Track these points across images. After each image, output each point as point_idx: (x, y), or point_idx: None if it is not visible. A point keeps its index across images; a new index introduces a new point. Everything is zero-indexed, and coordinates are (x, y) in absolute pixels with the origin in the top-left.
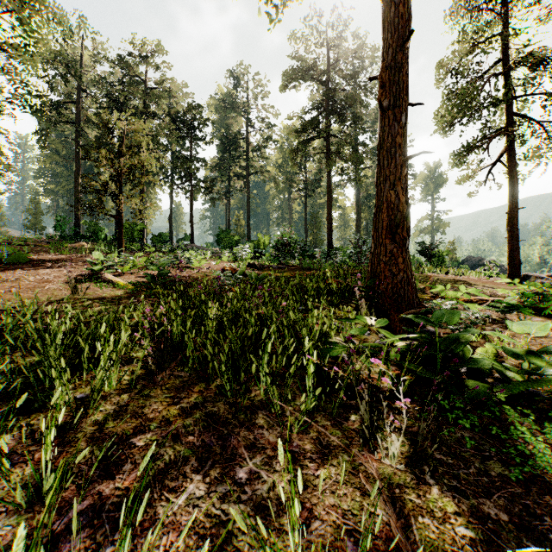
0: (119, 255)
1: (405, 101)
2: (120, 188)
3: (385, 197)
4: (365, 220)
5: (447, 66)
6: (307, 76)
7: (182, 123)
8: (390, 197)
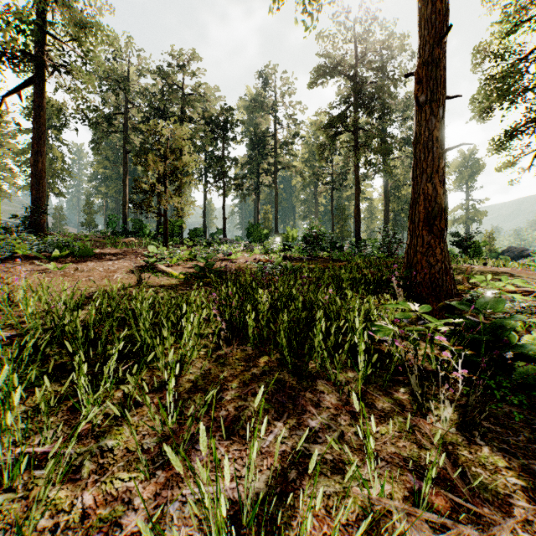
0: (168, 249)
1: (443, 95)
2: (165, 188)
3: (422, 189)
4: (393, 211)
5: (485, 50)
6: (335, 72)
7: (215, 126)
8: (427, 189)
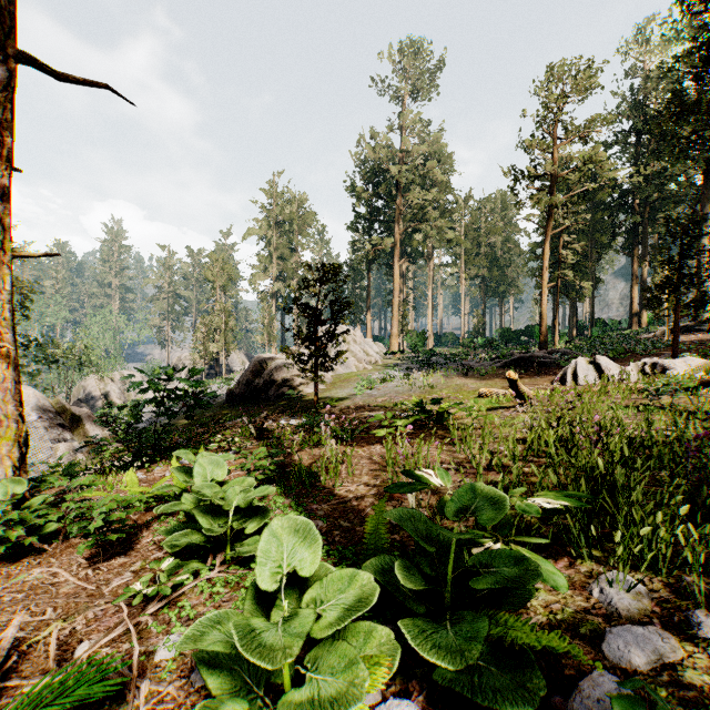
0: None
1: None
2: None
3: None
4: None
5: None
6: None
7: None
8: None
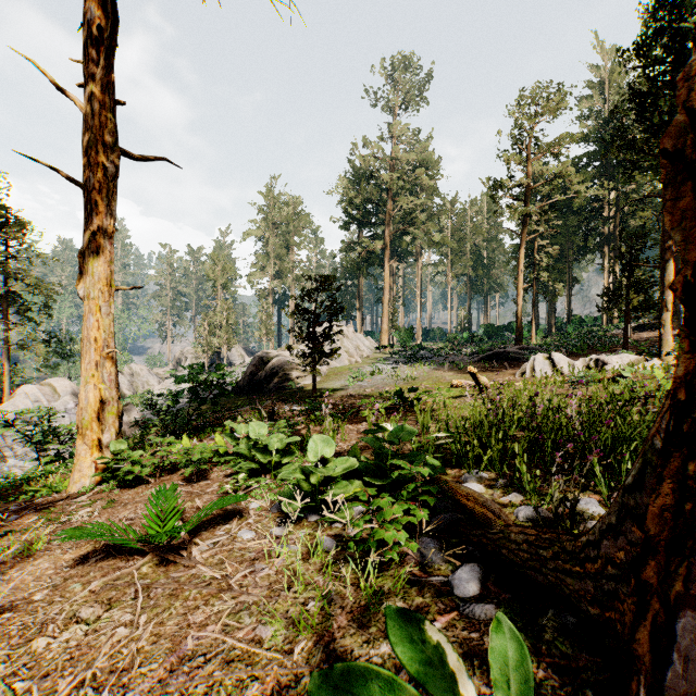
0: None
1: None
2: None
3: None
4: None
5: None
6: None
7: None
8: None
